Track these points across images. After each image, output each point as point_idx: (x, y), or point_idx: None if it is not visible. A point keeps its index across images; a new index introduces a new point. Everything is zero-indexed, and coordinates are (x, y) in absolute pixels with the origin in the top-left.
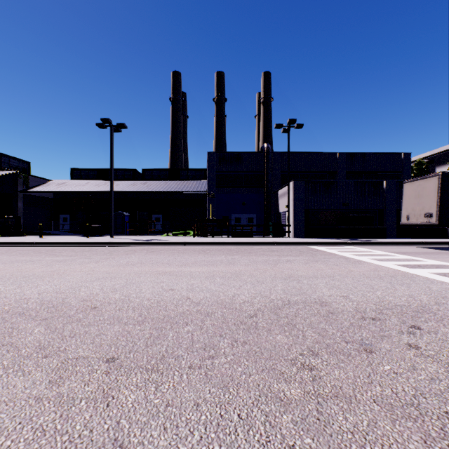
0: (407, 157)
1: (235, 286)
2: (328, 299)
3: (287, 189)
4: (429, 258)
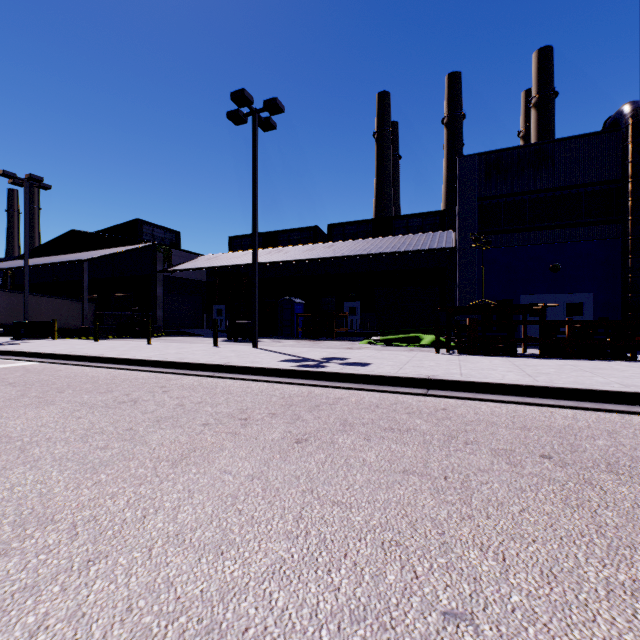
0: None
1: None
2: None
3: None
4: None
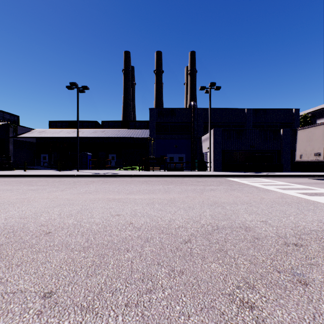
0: (297, 112)
1: (171, 212)
2: (251, 224)
3: (208, 135)
4: (321, 187)
